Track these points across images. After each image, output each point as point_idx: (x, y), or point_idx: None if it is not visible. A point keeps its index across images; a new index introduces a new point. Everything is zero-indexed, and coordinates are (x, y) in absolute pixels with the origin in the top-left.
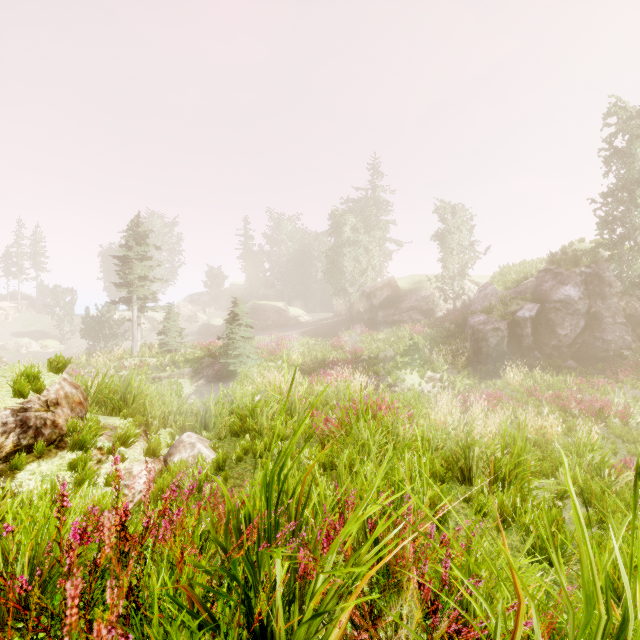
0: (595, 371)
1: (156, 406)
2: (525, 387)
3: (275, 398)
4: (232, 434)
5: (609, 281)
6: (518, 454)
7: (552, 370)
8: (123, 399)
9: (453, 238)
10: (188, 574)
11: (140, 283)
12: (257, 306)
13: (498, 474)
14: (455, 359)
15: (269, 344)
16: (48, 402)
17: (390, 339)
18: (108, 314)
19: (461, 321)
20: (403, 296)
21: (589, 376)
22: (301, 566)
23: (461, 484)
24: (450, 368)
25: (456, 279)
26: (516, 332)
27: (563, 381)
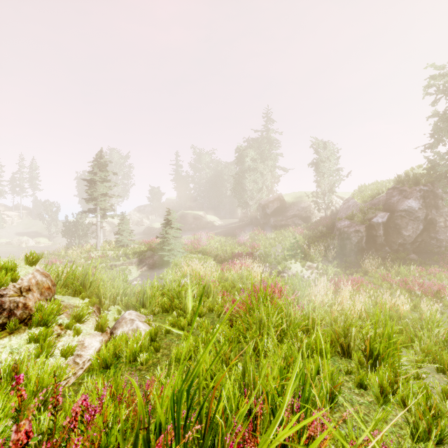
0: (431, 262)
1: (107, 289)
2: (379, 274)
3: (195, 283)
4: (163, 310)
5: (441, 196)
6: (388, 334)
7: (399, 261)
8: (82, 284)
9: (324, 165)
10: None
11: (102, 198)
12: (185, 214)
13: (373, 351)
14: (326, 252)
15: (193, 241)
16: (21, 289)
17: (279, 238)
18: (81, 220)
19: (330, 225)
20: (288, 207)
21: (427, 266)
22: None
23: (341, 357)
24: (323, 259)
25: (326, 195)
26: (372, 233)
27: (408, 269)
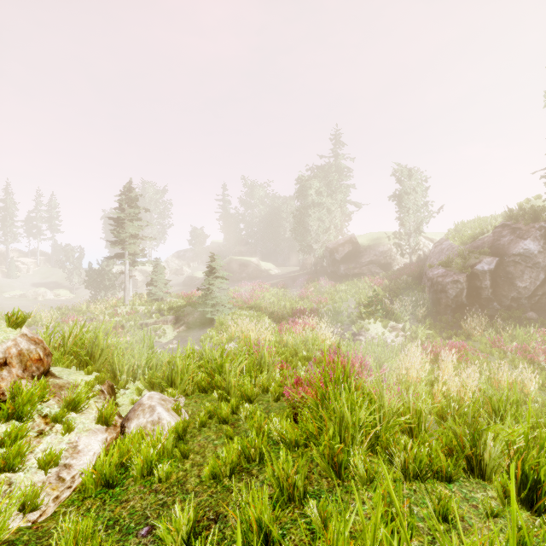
0: None
1: (125, 359)
2: (488, 338)
3: (244, 351)
4: (200, 390)
5: None
6: None
7: (512, 321)
8: (90, 353)
9: (409, 198)
10: None
11: (131, 241)
12: (233, 261)
13: (528, 475)
14: (414, 309)
15: (243, 294)
16: None
17: (351, 290)
18: (107, 268)
19: (417, 274)
20: (363, 251)
21: None
22: None
23: (469, 477)
24: (410, 318)
25: (412, 236)
26: (475, 284)
27: (526, 332)
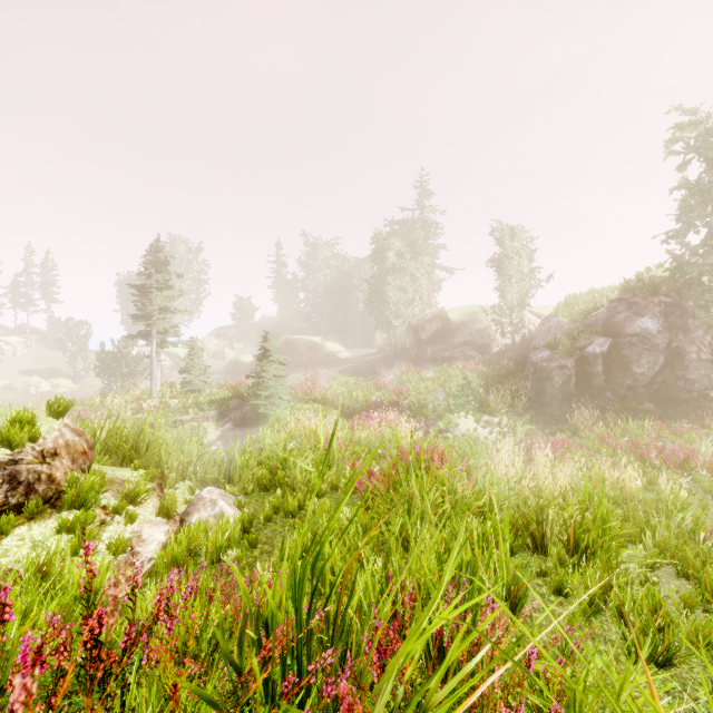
0: (677, 415)
1: (173, 455)
2: (596, 433)
3: (310, 446)
4: (261, 488)
5: (692, 312)
6: (603, 518)
7: (627, 414)
8: (135, 448)
9: (511, 264)
10: (186, 708)
11: (160, 315)
12: (291, 341)
13: (579, 542)
14: (515, 401)
15: (304, 383)
16: (44, 452)
17: (440, 378)
18: (125, 350)
19: (521, 358)
20: (455, 329)
21: (670, 421)
22: (343, 704)
23: (532, 553)
24: (509, 411)
25: (515, 310)
26: (585, 370)
27: (640, 426)
